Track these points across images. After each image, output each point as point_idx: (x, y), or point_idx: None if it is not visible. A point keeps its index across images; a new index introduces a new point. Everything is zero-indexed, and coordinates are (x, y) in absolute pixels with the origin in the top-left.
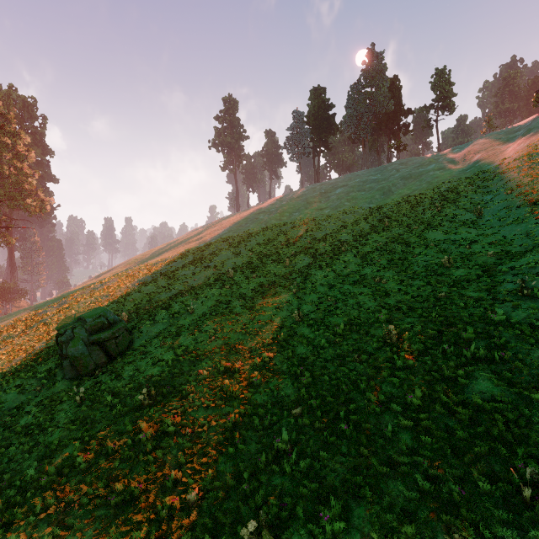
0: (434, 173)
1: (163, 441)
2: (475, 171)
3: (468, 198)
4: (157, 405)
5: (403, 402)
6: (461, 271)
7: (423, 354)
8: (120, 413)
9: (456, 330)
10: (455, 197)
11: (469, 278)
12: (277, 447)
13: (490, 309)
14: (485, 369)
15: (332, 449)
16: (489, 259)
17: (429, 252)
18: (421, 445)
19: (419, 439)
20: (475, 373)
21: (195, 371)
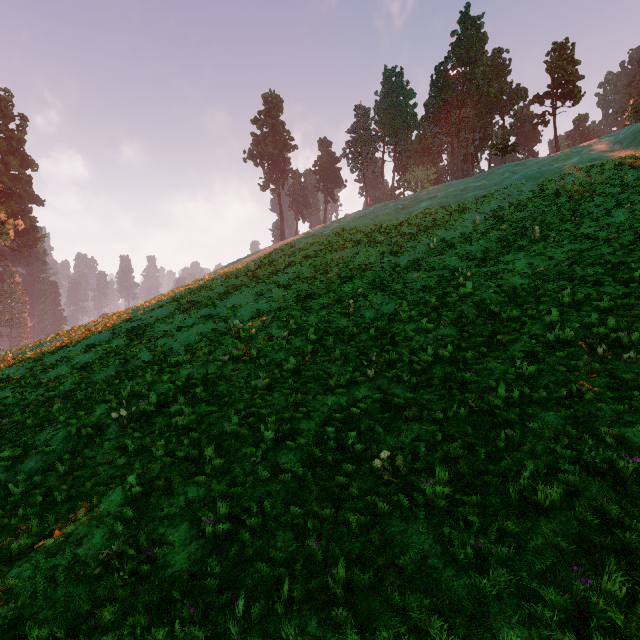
0: (584, 165)
1: None
2: None
3: None
4: None
5: None
6: None
7: None
8: None
9: None
10: None
11: None
12: None
13: None
14: None
15: None
16: None
17: None
18: None
19: None
20: None
21: None
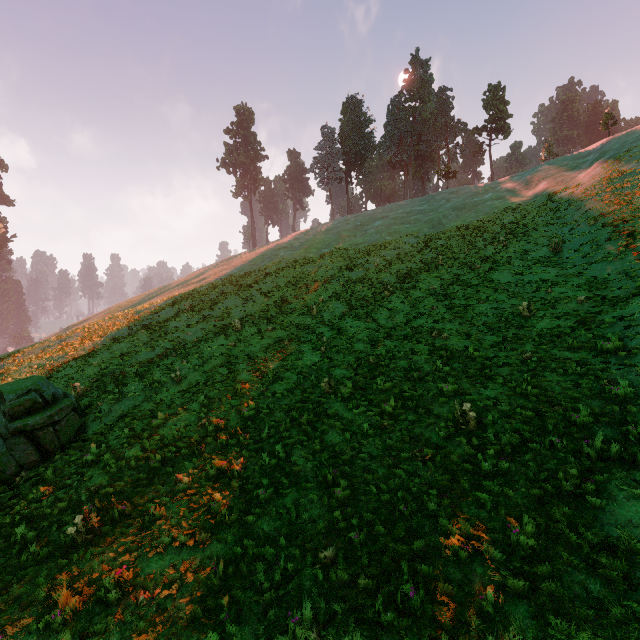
0: (492, 202)
1: (95, 621)
2: (543, 200)
3: (539, 231)
4: (100, 542)
5: (503, 540)
6: (546, 322)
7: (519, 449)
8: (34, 558)
9: (562, 409)
10: (522, 230)
11: (560, 331)
12: (293, 633)
13: (604, 377)
14: (624, 477)
15: (390, 638)
16: (581, 306)
17: (500, 297)
18: (550, 636)
19: (544, 620)
20: (610, 485)
21: (172, 476)
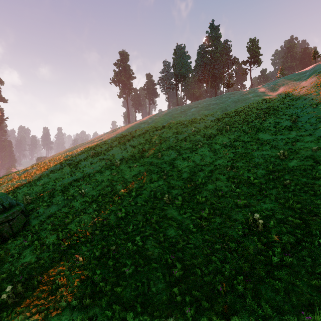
0: (254, 98)
1: None
2: (282, 96)
3: (283, 112)
4: (22, 304)
5: None
6: (294, 162)
7: (296, 247)
8: None
9: (319, 219)
10: (273, 111)
11: (305, 168)
12: None
13: None
14: None
15: None
16: (315, 153)
17: (264, 147)
18: None
19: None
20: None
21: (73, 256)
